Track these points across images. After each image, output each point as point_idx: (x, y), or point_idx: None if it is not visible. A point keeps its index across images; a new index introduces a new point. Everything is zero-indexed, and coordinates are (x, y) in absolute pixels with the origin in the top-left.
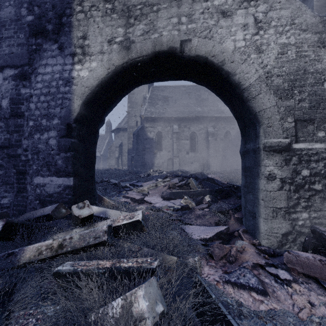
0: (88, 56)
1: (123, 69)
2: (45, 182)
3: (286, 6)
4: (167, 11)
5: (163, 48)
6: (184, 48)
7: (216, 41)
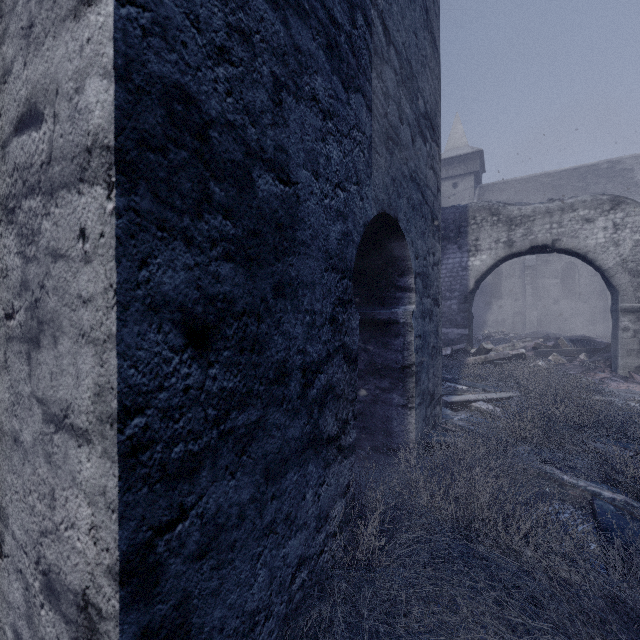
0: (479, 251)
1: (504, 257)
2: (448, 332)
3: (639, 214)
4: (541, 221)
5: (538, 244)
6: (554, 244)
7: (581, 239)
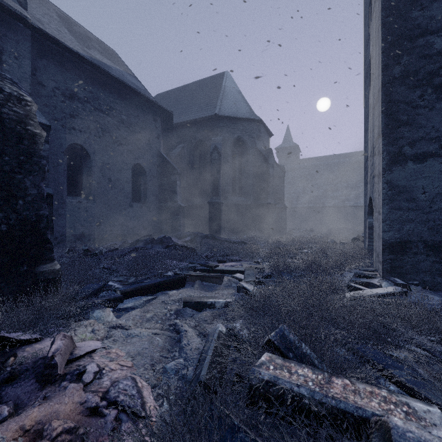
0: None
1: None
2: None
3: None
4: None
5: None
6: None
7: None
